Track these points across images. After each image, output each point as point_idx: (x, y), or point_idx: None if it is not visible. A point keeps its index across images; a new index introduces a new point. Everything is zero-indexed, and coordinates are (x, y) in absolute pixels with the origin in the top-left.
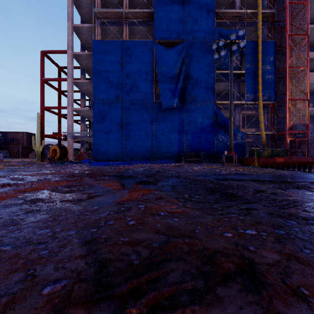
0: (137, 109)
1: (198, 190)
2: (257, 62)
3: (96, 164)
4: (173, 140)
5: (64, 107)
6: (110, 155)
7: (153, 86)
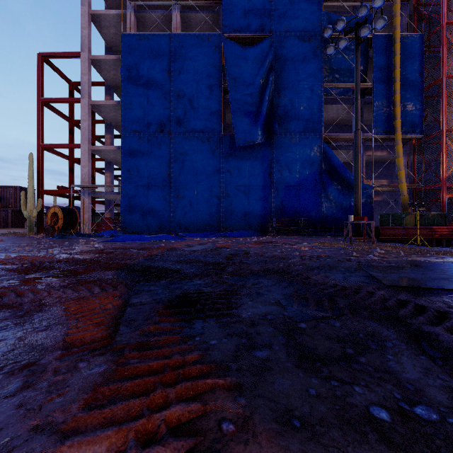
0: (194, 147)
1: (390, 350)
2: (393, 69)
3: (121, 239)
4: (254, 198)
5: (75, 145)
6: (149, 223)
7: (220, 109)
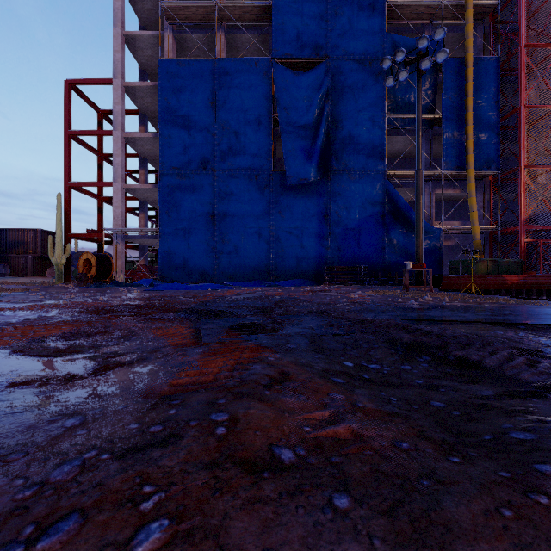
0: (240, 185)
1: (374, 348)
2: (465, 97)
3: (162, 288)
4: (308, 243)
5: (107, 183)
6: (190, 271)
7: (270, 143)
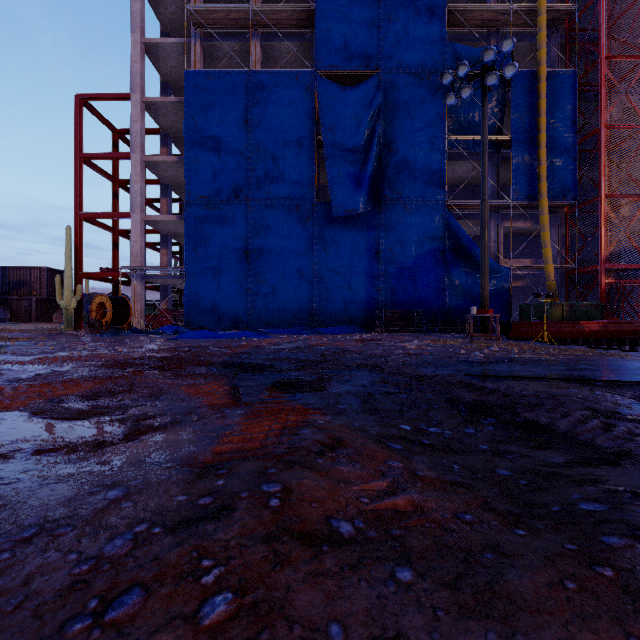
0: (279, 217)
1: (434, 408)
2: (537, 116)
3: (189, 336)
4: (356, 284)
5: (123, 214)
6: (221, 316)
7: (313, 169)
